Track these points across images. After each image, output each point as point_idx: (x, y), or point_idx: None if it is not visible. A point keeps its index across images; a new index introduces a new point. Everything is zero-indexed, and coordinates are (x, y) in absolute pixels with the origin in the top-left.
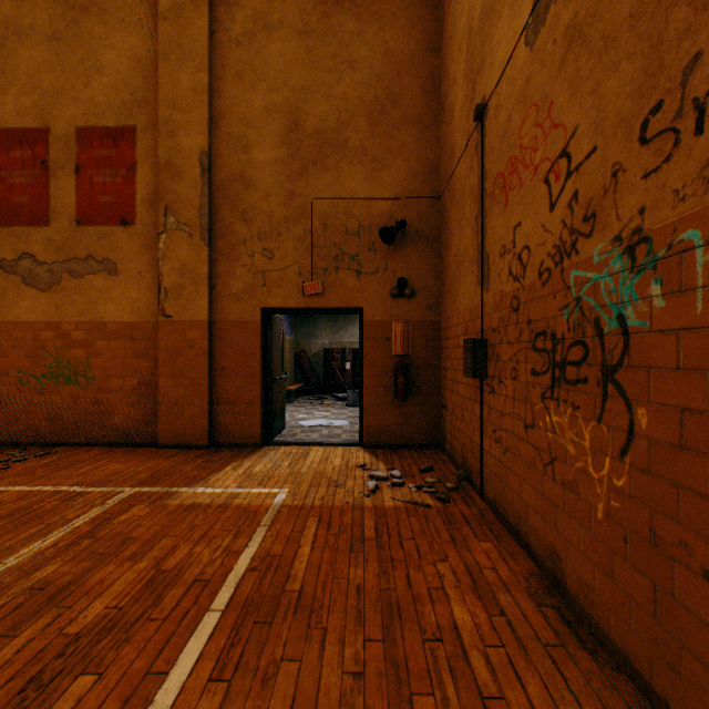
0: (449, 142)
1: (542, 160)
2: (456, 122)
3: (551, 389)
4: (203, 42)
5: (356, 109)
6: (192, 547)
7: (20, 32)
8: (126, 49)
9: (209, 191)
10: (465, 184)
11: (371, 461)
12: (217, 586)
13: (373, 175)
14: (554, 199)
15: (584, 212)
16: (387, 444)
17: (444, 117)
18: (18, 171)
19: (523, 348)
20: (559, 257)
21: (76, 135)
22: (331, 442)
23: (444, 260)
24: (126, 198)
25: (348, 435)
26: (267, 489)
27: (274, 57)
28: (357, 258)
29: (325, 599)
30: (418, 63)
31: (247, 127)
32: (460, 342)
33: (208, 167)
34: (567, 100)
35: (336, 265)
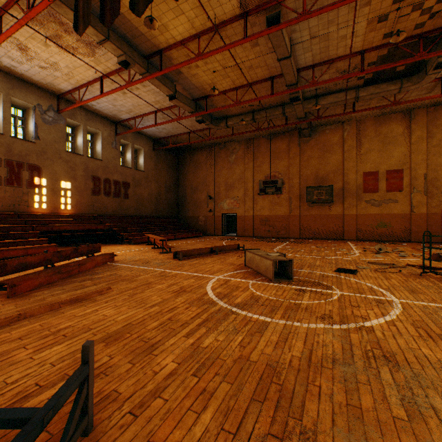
0: None
1: None
2: None
3: None
4: (424, 148)
5: None
6: None
7: (370, 150)
8: (399, 151)
9: (425, 183)
10: None
11: None
12: None
13: None
14: None
15: None
16: None
17: None
18: (369, 181)
19: None
20: None
21: (385, 172)
22: None
23: None
24: (399, 185)
25: None
26: None
27: None
28: None
29: None
30: None
31: (436, 167)
32: None
33: (425, 177)
34: None
35: None
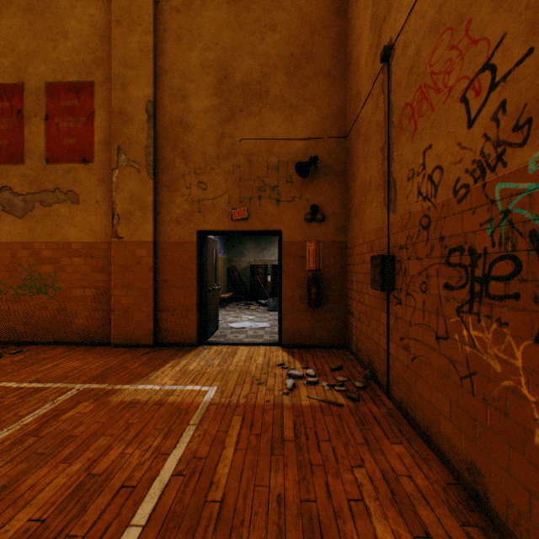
0: (355, 89)
1: (458, 79)
2: (362, 69)
3: (469, 303)
4: (149, 10)
5: (275, 64)
6: (124, 448)
7: (0, 5)
8: (86, 17)
9: (154, 133)
10: (371, 121)
11: (289, 360)
12: (142, 494)
13: (290, 119)
14: (473, 115)
15: (515, 120)
16: (301, 345)
17: (350, 69)
18: None
19: (434, 263)
20: (481, 172)
21: (46, 89)
22: (255, 342)
23: (350, 190)
24: (86, 141)
25: (269, 336)
26: (199, 386)
27: (207, 21)
28: (276, 189)
29: (245, 513)
30: (328, 25)
31: (185, 81)
32: (366, 259)
33: (153, 114)
34: (491, 11)
35: (259, 194)
